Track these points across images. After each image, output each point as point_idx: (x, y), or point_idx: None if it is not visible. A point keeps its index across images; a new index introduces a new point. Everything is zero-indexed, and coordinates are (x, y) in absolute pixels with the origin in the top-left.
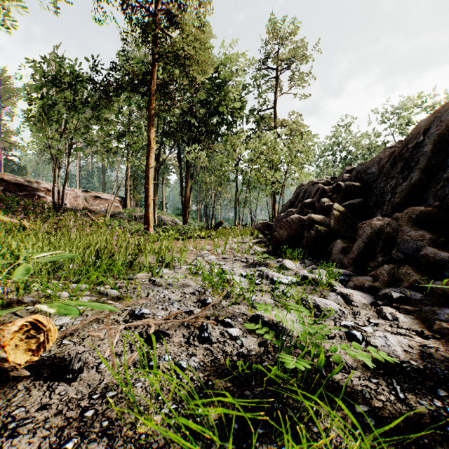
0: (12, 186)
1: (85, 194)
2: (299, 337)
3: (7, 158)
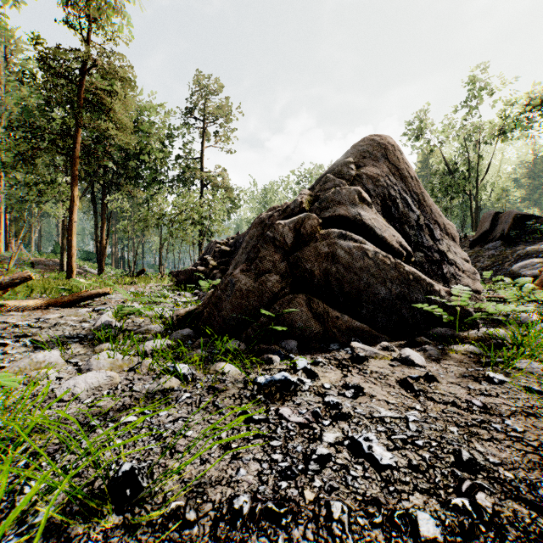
0: None
1: None
2: (159, 296)
3: None
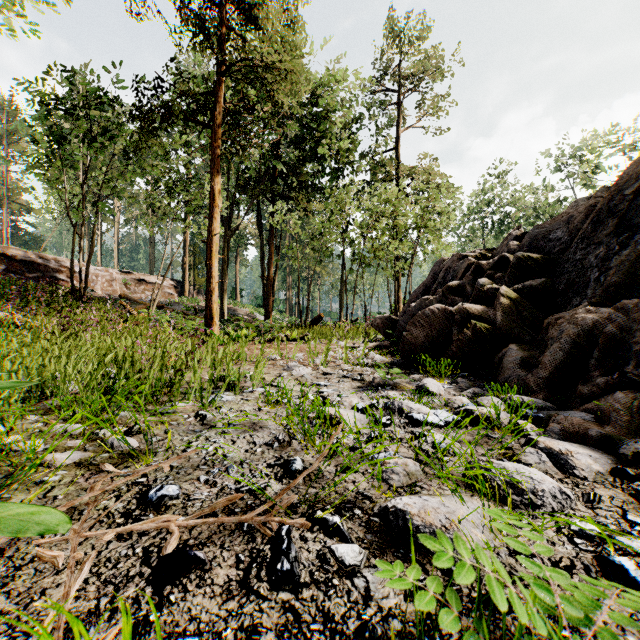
0: (17, 265)
1: (125, 277)
2: None
3: (16, 225)
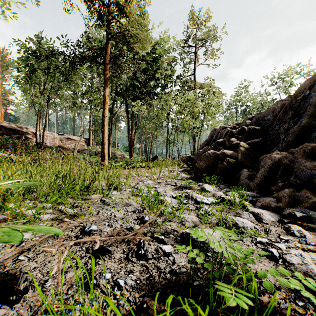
0: (8, 131)
1: (61, 136)
2: (227, 259)
3: (6, 111)
